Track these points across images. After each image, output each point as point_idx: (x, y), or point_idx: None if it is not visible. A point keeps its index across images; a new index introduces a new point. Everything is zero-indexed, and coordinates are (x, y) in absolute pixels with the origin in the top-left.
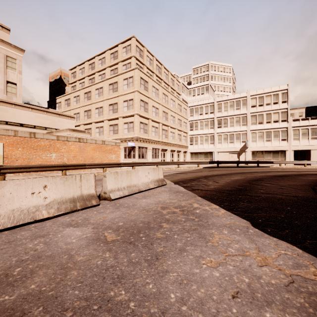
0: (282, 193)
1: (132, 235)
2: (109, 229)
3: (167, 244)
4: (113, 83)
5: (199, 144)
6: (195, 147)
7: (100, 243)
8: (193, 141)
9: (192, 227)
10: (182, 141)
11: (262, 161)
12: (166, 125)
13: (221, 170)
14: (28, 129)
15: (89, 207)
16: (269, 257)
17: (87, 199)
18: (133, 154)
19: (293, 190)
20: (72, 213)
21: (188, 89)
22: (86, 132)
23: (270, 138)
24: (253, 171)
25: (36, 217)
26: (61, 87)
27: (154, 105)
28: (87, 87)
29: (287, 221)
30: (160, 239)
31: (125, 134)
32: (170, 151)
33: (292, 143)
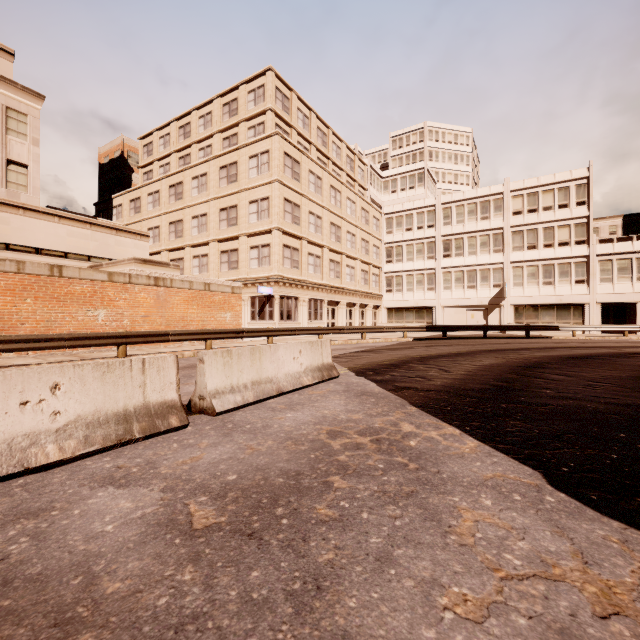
0: (596, 398)
1: (256, 510)
2: (201, 492)
3: (343, 541)
4: (229, 165)
5: (405, 291)
6: (398, 297)
7: (174, 536)
8: (393, 286)
9: (404, 486)
10: (370, 286)
11: (537, 326)
12: (337, 251)
13: (452, 344)
14: (53, 259)
15: (164, 432)
16: (619, 586)
17: (158, 414)
18: (269, 312)
19: (619, 390)
20: (120, 447)
21: (382, 179)
22: (171, 265)
23: (552, 278)
24: (520, 347)
25: (31, 461)
26: (123, 175)
27: (312, 211)
28: (176, 174)
29: (630, 470)
30: (326, 525)
31: (253, 271)
32: (345, 305)
33: (599, 289)
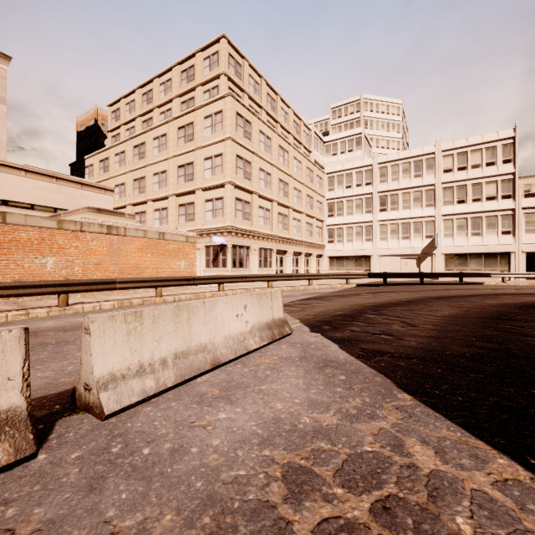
0: None
1: None
2: None
3: None
4: (186, 125)
5: (345, 241)
6: (338, 247)
7: None
8: (334, 237)
9: None
10: (314, 237)
11: (470, 273)
12: (285, 205)
13: (395, 290)
14: (20, 210)
15: None
16: None
17: None
18: (223, 260)
19: None
20: None
21: (324, 144)
22: (126, 215)
23: (480, 229)
24: (464, 294)
25: None
26: (96, 140)
27: (262, 168)
28: (139, 135)
29: None
30: None
31: (208, 222)
32: (292, 254)
33: (524, 239)
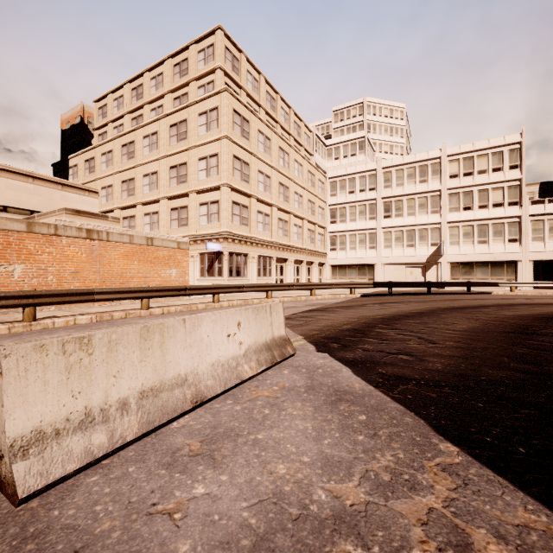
0: None
1: None
2: None
3: None
4: (178, 123)
5: (348, 249)
6: (341, 255)
7: None
8: (336, 244)
9: None
10: (316, 244)
11: (477, 282)
12: (285, 210)
13: (403, 300)
14: None
15: None
16: None
17: None
18: (218, 268)
19: None
20: None
21: (326, 147)
22: (109, 218)
23: (487, 237)
24: (475, 304)
25: None
26: (83, 139)
27: (261, 170)
28: (128, 133)
29: None
30: None
31: (202, 228)
32: (293, 262)
33: (531, 248)
